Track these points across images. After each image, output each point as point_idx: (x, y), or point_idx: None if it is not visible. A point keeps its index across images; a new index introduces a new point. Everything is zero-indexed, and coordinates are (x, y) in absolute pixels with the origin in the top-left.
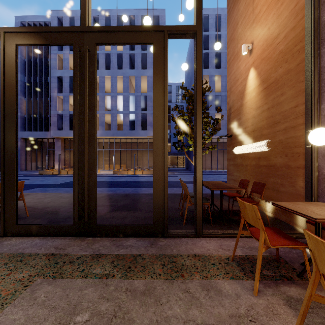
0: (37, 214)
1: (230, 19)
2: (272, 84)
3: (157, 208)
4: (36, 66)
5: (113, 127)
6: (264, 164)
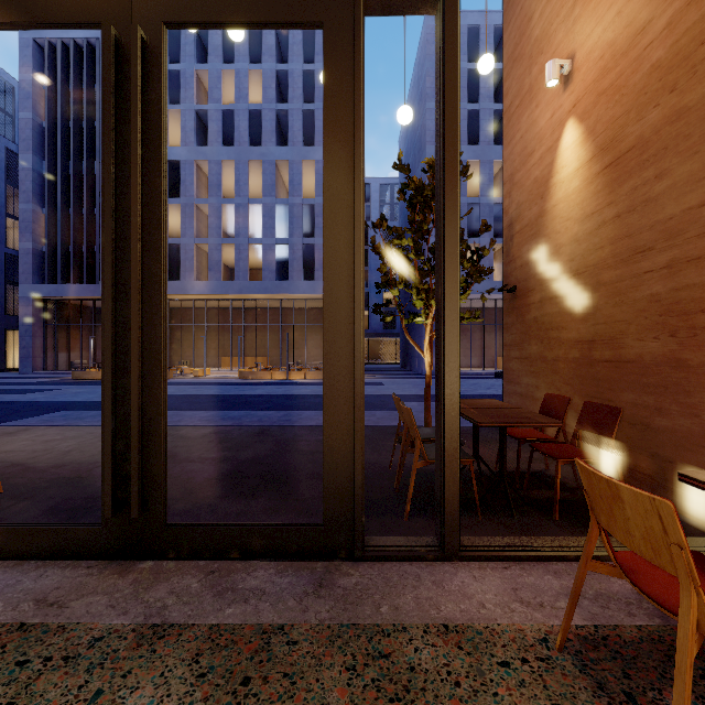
0: (27, 484)
1: (512, 10)
2: (631, 153)
3: (334, 480)
4: (69, 138)
5: (240, 273)
6: (607, 356)
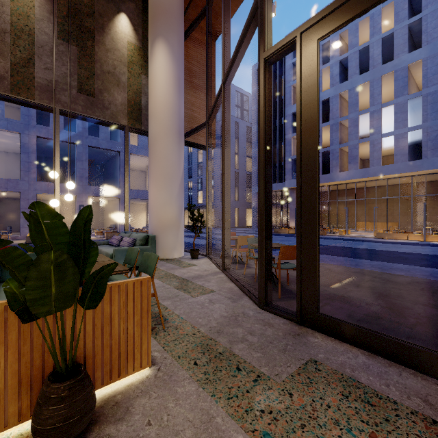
0: None
1: None
2: None
3: None
4: None
5: (374, 161)
6: None
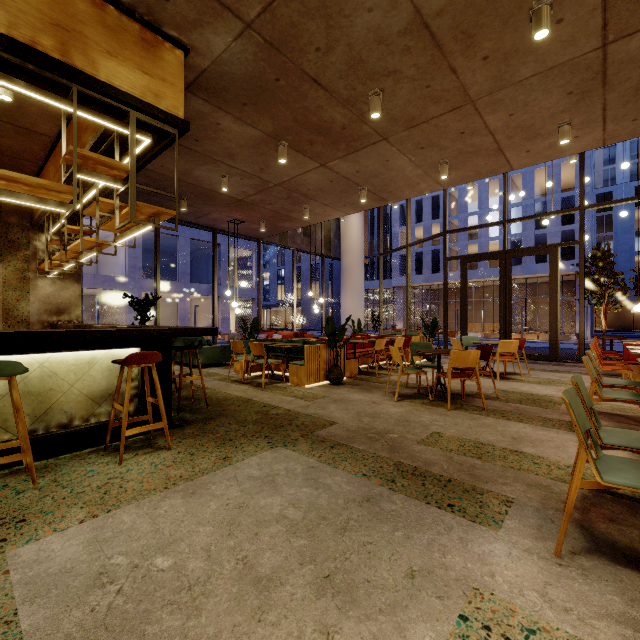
0: None
1: None
2: None
3: (551, 346)
4: None
5: (481, 264)
6: None
